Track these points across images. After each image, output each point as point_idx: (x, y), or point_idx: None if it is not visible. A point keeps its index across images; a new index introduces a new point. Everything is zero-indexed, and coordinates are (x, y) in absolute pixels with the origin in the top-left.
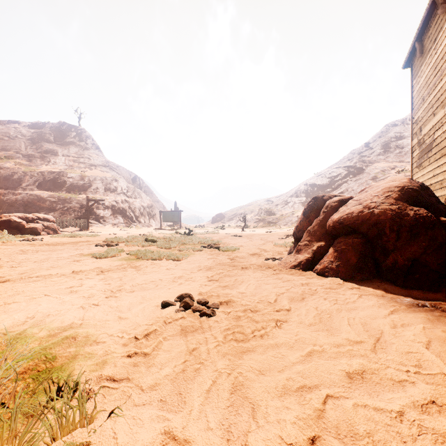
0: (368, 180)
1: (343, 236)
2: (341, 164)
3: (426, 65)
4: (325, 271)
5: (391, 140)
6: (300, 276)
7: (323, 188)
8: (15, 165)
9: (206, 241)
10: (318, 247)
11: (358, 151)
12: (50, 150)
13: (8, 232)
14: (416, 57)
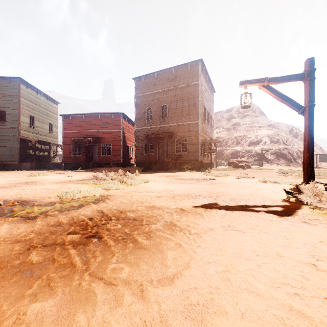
0: None
1: None
2: None
3: None
4: None
5: None
6: None
7: None
8: (223, 135)
9: None
10: None
11: None
12: (236, 123)
13: (233, 167)
14: None
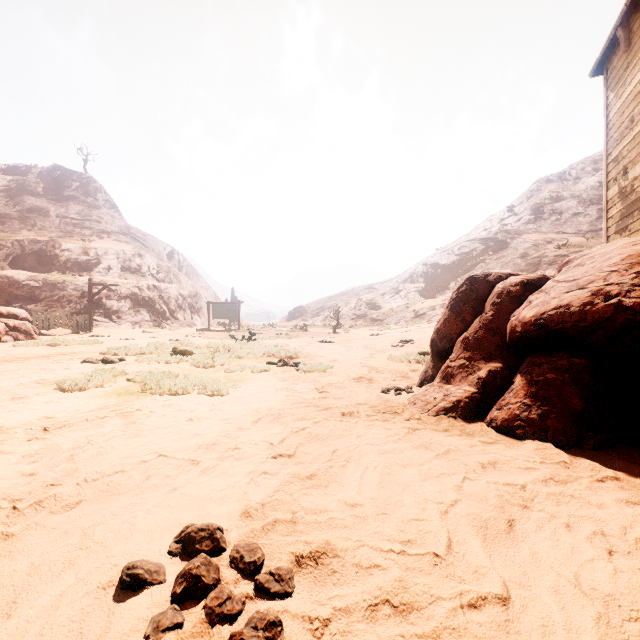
0: (516, 258)
1: (542, 352)
2: (474, 235)
3: (639, 64)
4: (514, 425)
5: (544, 202)
6: (463, 436)
7: (449, 270)
8: None
9: (277, 352)
10: (489, 371)
11: (498, 218)
12: (37, 207)
13: None
14: (615, 55)
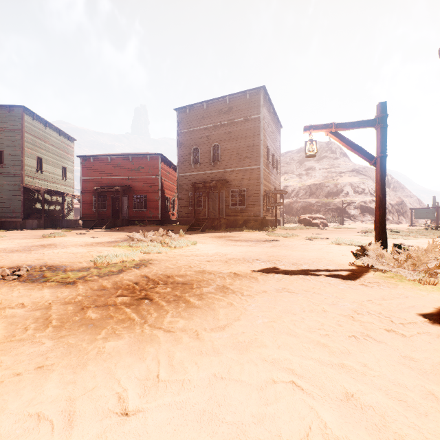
0: None
1: None
2: None
3: None
4: None
5: None
6: None
7: None
8: (294, 183)
9: None
10: None
11: None
12: (310, 167)
13: (304, 225)
14: None
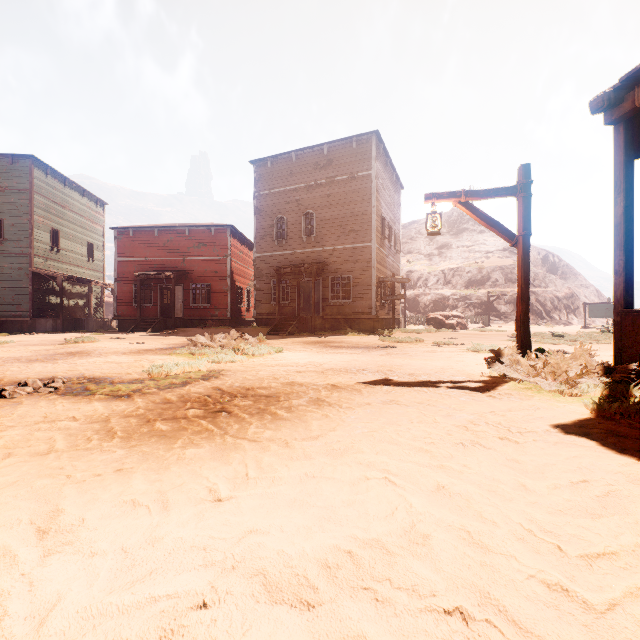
0: None
1: None
2: None
3: None
4: None
5: None
6: None
7: None
8: (421, 267)
9: None
10: None
11: None
12: (445, 243)
13: (435, 326)
14: None
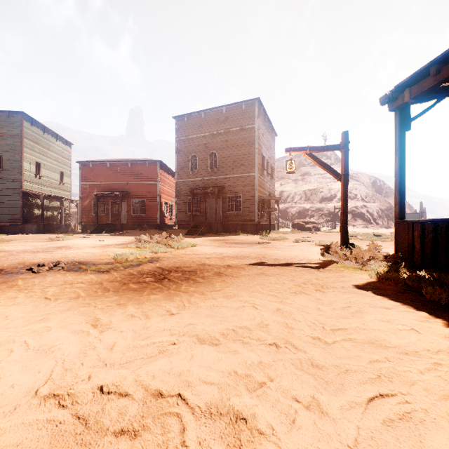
0: None
1: None
2: None
3: None
4: None
5: None
6: None
7: None
8: (289, 188)
9: None
10: None
11: None
12: (306, 172)
13: (298, 229)
14: None
